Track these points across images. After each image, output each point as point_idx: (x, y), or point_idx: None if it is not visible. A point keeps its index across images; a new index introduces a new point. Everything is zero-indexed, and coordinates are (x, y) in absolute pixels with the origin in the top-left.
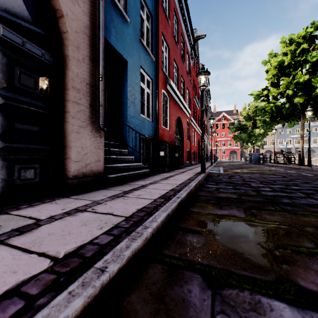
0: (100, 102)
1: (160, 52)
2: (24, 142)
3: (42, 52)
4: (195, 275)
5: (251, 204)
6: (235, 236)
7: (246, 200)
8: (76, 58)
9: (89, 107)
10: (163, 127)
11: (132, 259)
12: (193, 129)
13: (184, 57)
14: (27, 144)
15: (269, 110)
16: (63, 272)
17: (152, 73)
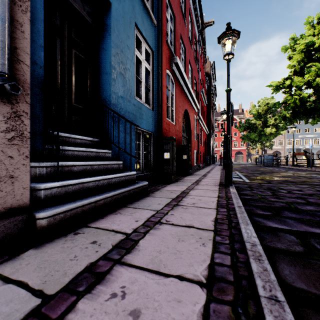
0: None
1: (164, 17)
2: None
3: None
4: None
5: None
6: None
7: None
8: None
9: None
10: (167, 120)
11: None
12: (200, 128)
13: (191, 40)
14: None
15: (291, 103)
16: None
17: (153, 42)
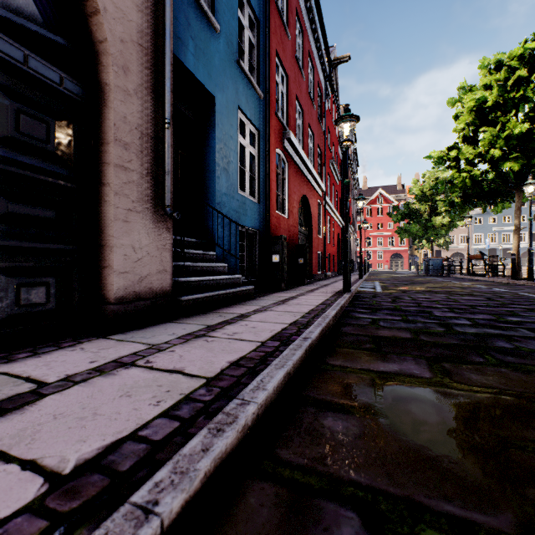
0: (165, 166)
1: (272, 84)
2: (27, 238)
3: (60, 77)
4: (344, 512)
5: (439, 352)
6: (419, 419)
7: (429, 344)
8: (122, 88)
9: (146, 175)
10: (277, 214)
11: (214, 474)
12: (329, 218)
13: (313, 93)
14: (31, 241)
15: (459, 183)
16: (63, 513)
17: (258, 120)
